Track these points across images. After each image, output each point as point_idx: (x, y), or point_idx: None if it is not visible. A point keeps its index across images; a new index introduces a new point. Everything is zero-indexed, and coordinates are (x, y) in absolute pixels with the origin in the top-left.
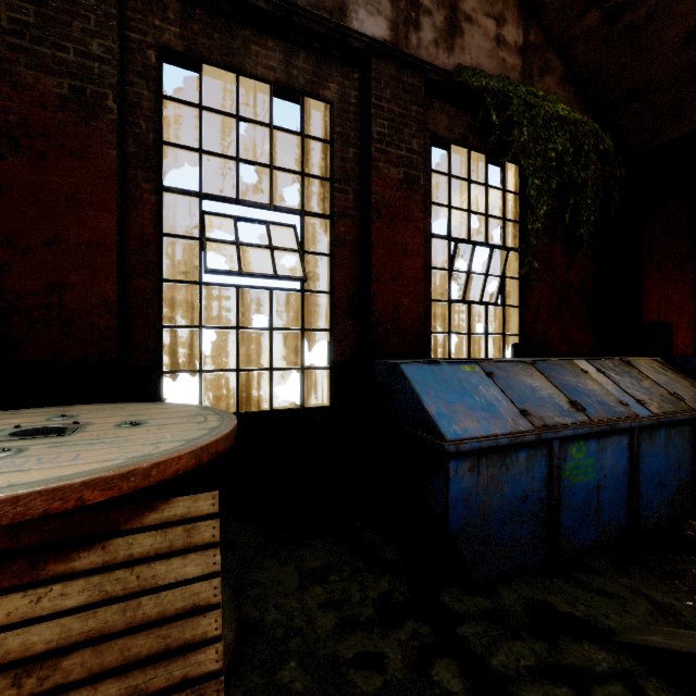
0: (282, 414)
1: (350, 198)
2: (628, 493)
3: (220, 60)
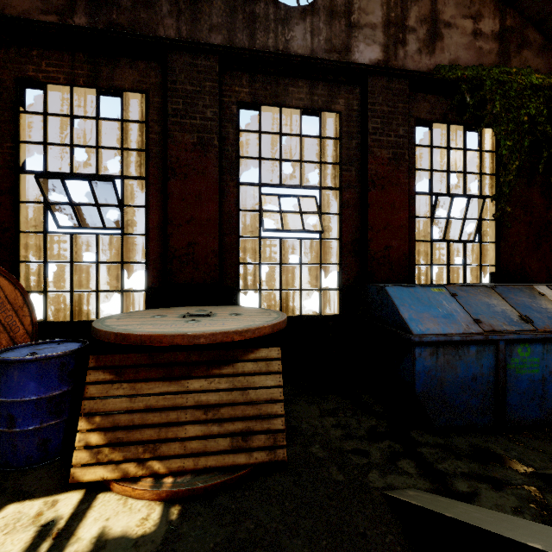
0: (307, 318)
1: (353, 174)
2: None
3: (270, 102)
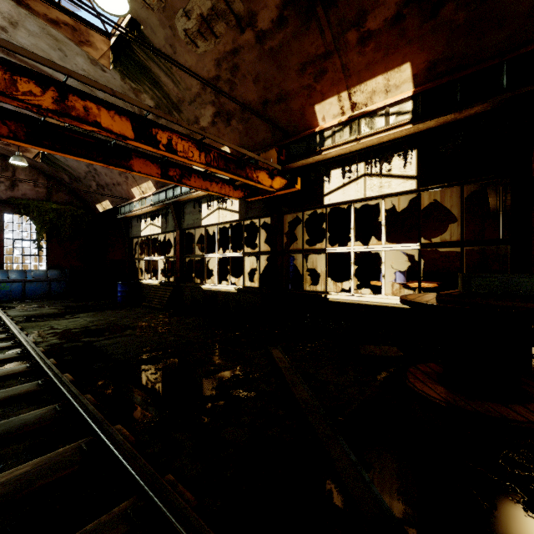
0: None
1: None
2: (22, 293)
3: None
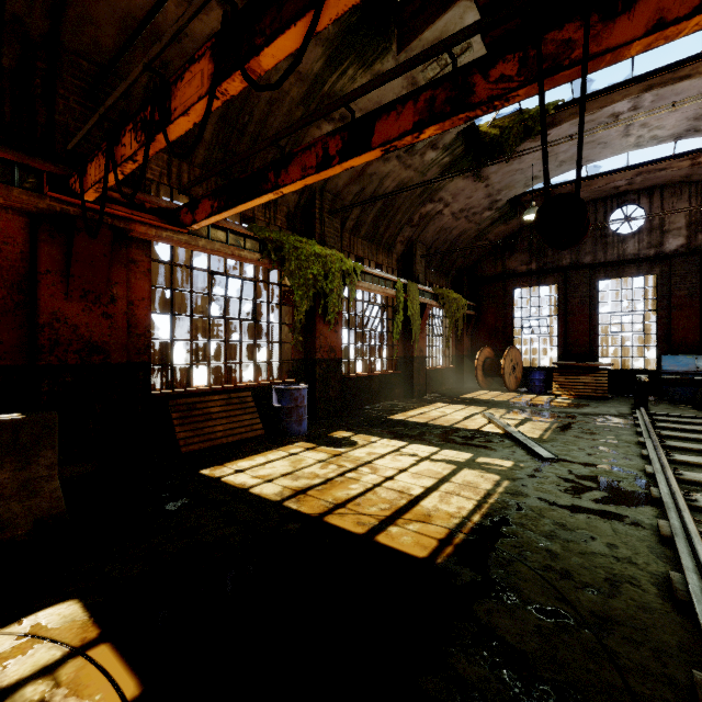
0: (636, 370)
1: (665, 303)
2: None
3: (615, 277)
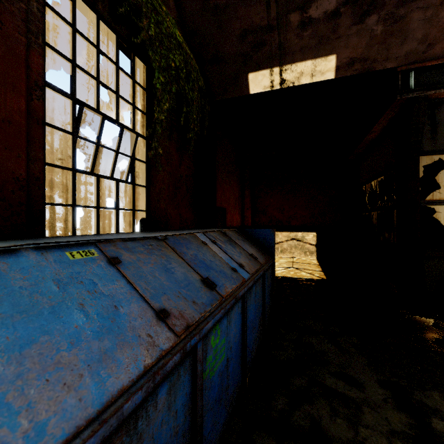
0: None
1: None
2: (241, 350)
3: None
